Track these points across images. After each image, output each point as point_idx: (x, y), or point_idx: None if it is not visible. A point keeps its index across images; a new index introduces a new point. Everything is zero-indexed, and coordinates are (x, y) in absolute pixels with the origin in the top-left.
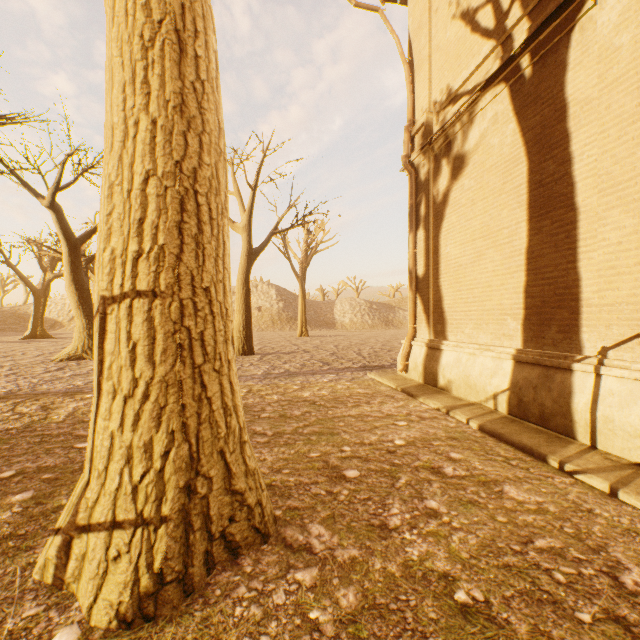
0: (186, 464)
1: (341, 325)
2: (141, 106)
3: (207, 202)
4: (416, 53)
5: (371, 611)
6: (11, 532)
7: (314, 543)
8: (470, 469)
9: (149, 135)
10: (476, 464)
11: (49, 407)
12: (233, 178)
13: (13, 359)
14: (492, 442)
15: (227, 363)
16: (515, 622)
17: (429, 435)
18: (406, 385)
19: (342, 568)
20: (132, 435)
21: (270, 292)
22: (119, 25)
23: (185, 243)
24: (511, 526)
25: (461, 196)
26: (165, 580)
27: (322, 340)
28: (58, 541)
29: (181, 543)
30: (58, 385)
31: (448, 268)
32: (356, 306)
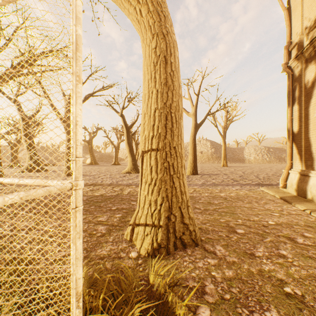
0: (167, 209)
1: (248, 161)
2: (153, 86)
3: (174, 115)
4: (292, 1)
5: (238, 280)
6: (117, 224)
7: (217, 252)
8: (315, 243)
9: (156, 95)
10: None
11: (122, 189)
12: (188, 92)
13: (110, 172)
14: None
15: (182, 175)
16: None
17: (292, 222)
18: (284, 195)
19: (228, 263)
20: (151, 197)
21: (207, 144)
22: (147, 60)
23: (167, 131)
24: None
25: None
26: (161, 246)
27: (235, 169)
28: (130, 227)
29: (166, 235)
30: (124, 182)
31: (315, 126)
32: (258, 150)
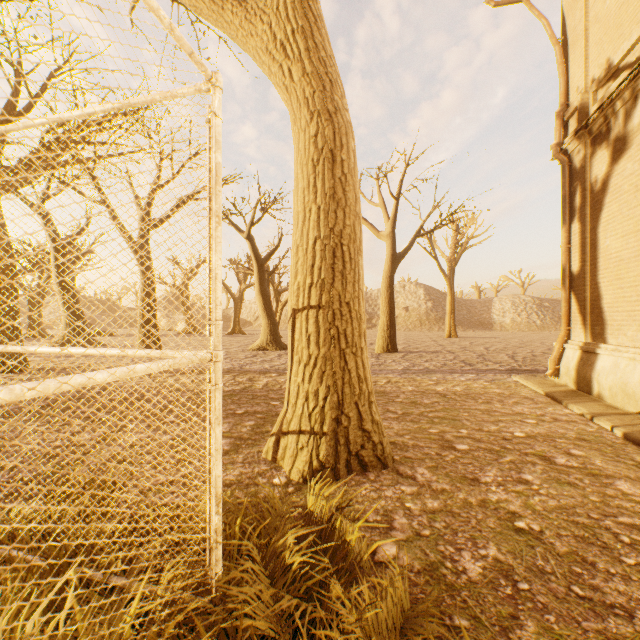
0: (336, 406)
1: (499, 326)
2: (312, 200)
3: (348, 249)
4: (570, 29)
5: (446, 513)
6: (248, 437)
7: (417, 476)
8: (585, 464)
9: (316, 216)
10: (596, 461)
11: (252, 379)
12: (378, 191)
13: (226, 348)
14: (632, 449)
15: (360, 349)
16: (558, 545)
17: (555, 433)
18: (552, 390)
19: (434, 491)
20: (308, 385)
21: (417, 292)
22: (301, 156)
23: (335, 276)
24: (600, 504)
25: (622, 182)
26: (325, 466)
27: (472, 341)
28: (273, 439)
29: (333, 449)
30: (255, 366)
31: (607, 263)
32: (520, 304)
